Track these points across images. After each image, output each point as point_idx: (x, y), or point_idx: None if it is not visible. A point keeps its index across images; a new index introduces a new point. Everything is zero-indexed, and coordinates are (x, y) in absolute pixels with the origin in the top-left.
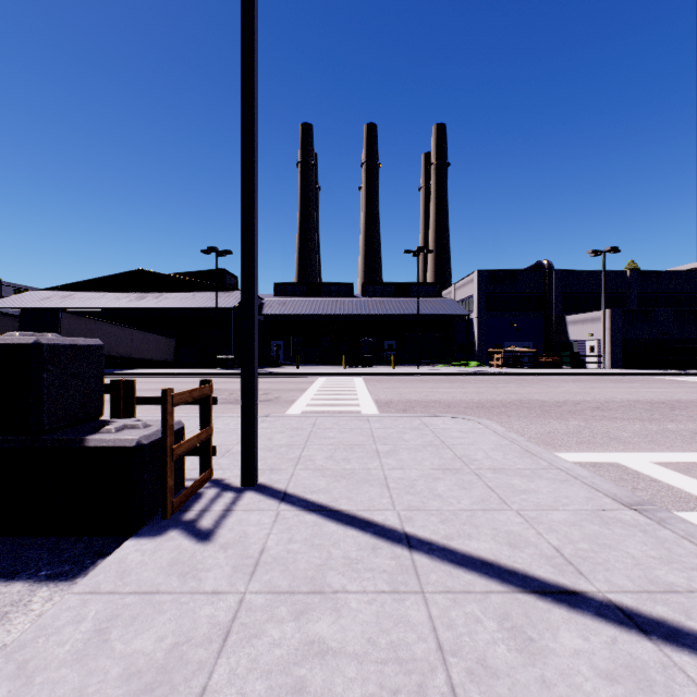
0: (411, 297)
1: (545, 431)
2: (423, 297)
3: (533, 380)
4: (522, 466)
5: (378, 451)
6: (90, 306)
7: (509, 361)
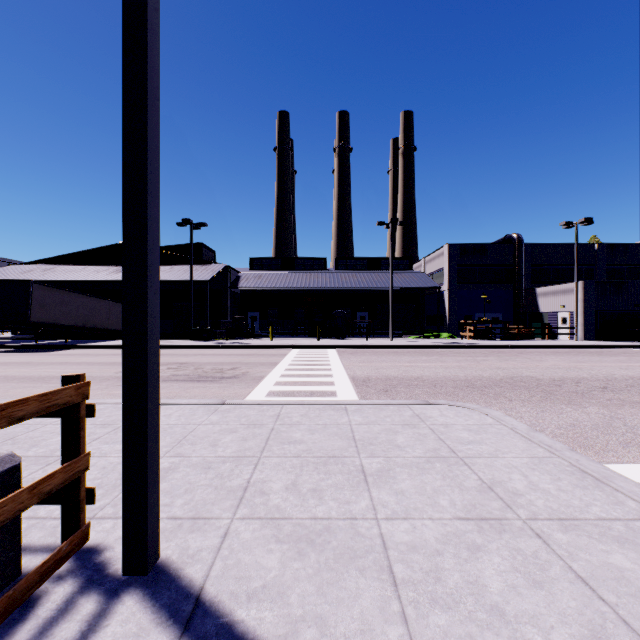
0: (382, 271)
1: (566, 424)
2: (394, 271)
3: (511, 353)
4: (600, 511)
5: (364, 471)
6: (70, 279)
7: (481, 332)
